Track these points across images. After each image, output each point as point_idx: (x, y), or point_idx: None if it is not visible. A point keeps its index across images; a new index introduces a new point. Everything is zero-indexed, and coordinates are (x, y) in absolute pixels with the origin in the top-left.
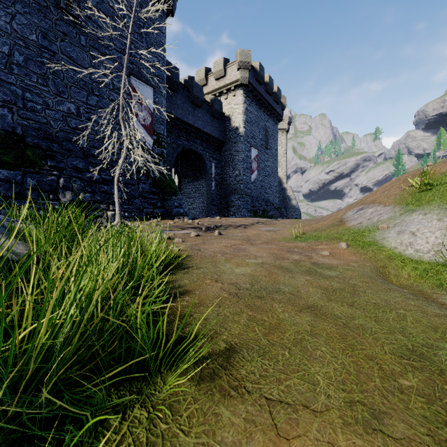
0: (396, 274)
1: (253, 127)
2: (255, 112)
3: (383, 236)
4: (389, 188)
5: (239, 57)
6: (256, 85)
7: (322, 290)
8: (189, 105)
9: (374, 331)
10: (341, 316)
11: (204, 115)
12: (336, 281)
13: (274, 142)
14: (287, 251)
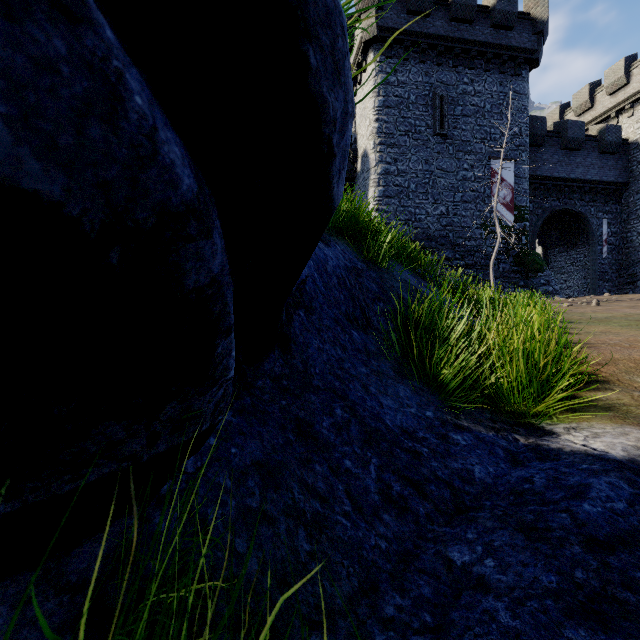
0: None
1: None
2: None
3: None
4: None
5: None
6: None
7: None
8: (561, 153)
9: None
10: None
11: (586, 158)
12: None
13: None
14: None
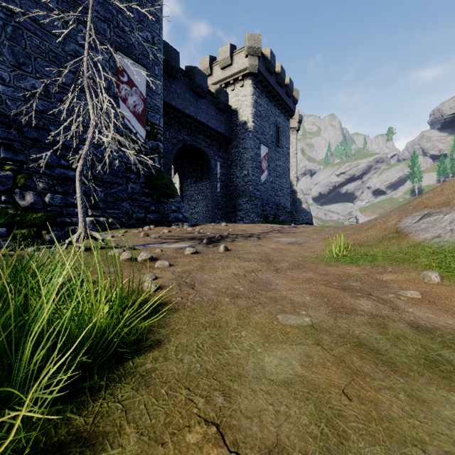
0: None
1: (263, 122)
2: (265, 106)
3: None
4: None
5: (247, 42)
6: (266, 75)
7: None
8: (191, 94)
9: None
10: None
11: (208, 107)
12: None
13: (286, 139)
14: (340, 286)
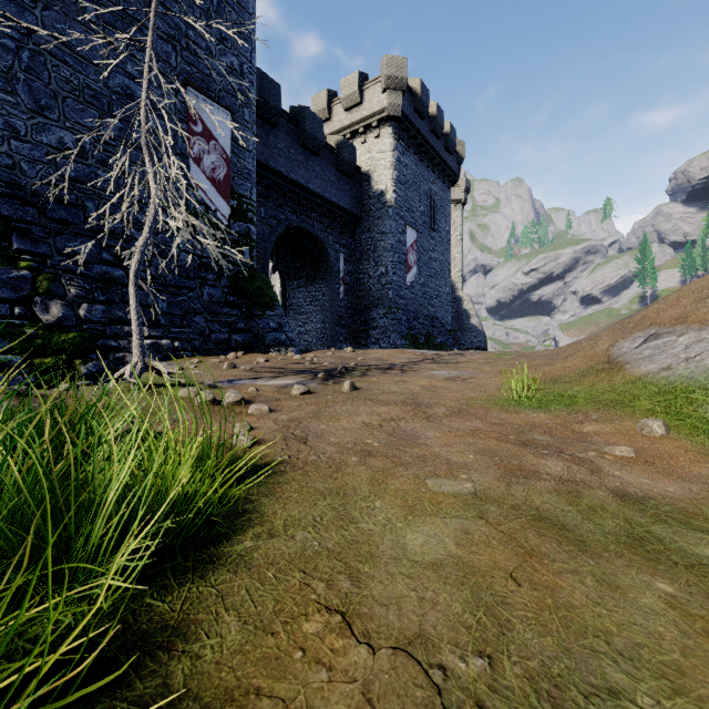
0: None
1: (409, 192)
2: (413, 167)
3: None
4: None
5: (385, 69)
6: (415, 119)
7: None
8: (299, 150)
9: None
10: None
11: (325, 170)
12: None
13: (445, 218)
14: (519, 441)
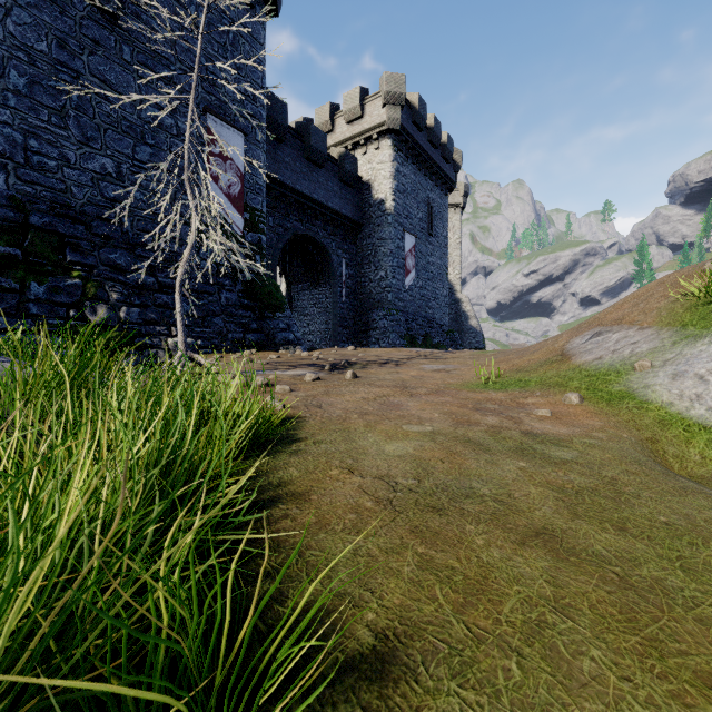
0: (677, 453)
1: (408, 200)
2: (411, 176)
3: (644, 382)
4: (646, 299)
5: (385, 86)
6: (413, 131)
7: (554, 491)
8: (304, 163)
9: (689, 598)
10: (610, 557)
11: (328, 180)
12: (578, 472)
13: (443, 224)
14: (474, 408)
